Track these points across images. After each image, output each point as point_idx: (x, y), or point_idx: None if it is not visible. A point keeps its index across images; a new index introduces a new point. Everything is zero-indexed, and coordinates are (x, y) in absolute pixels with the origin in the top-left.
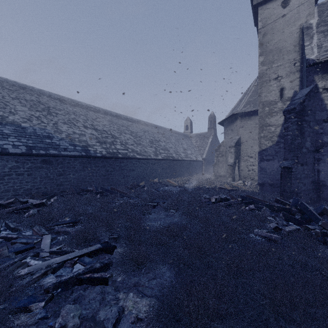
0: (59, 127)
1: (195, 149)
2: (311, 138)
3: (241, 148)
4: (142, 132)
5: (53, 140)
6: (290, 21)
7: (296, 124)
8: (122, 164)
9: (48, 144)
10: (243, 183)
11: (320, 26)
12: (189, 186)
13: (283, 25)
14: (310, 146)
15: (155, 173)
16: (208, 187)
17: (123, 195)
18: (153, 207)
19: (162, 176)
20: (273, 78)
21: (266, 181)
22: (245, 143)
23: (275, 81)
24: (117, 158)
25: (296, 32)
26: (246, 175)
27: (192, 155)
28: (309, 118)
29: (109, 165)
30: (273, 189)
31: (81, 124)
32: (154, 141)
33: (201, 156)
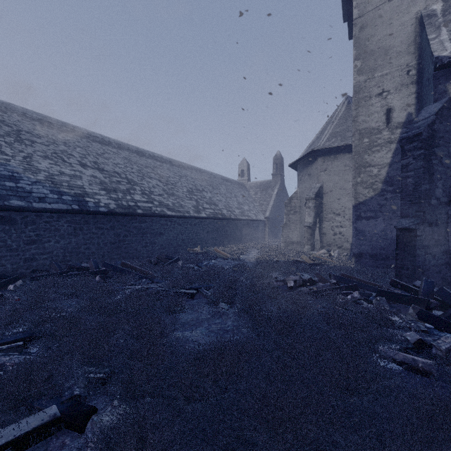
0: (34, 163)
1: (255, 204)
2: (444, 182)
3: (323, 202)
4: (177, 178)
5: (20, 183)
6: (401, 7)
7: (422, 159)
8: (143, 225)
9: (10, 189)
10: (328, 253)
11: (448, 13)
12: (248, 258)
13: (391, 13)
14: (441, 196)
15: (195, 238)
16: (277, 260)
17: (141, 275)
18: (190, 298)
19: (206, 242)
20: (376, 93)
21: (366, 251)
22: (329, 194)
23: (379, 98)
24: (134, 214)
25: (411, 23)
26: (331, 240)
27: (251, 211)
28: (440, 150)
29: (122, 226)
30: (376, 263)
31: (76, 161)
32: (194, 190)
33: (263, 214)
